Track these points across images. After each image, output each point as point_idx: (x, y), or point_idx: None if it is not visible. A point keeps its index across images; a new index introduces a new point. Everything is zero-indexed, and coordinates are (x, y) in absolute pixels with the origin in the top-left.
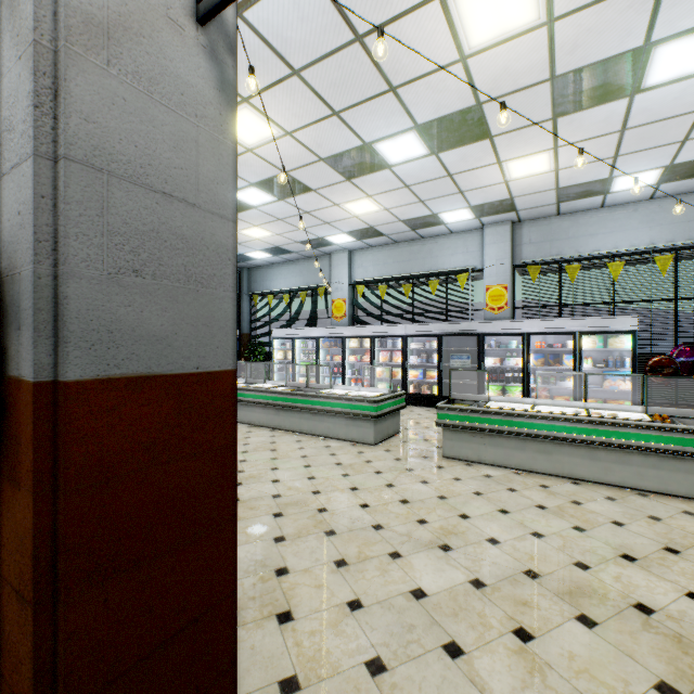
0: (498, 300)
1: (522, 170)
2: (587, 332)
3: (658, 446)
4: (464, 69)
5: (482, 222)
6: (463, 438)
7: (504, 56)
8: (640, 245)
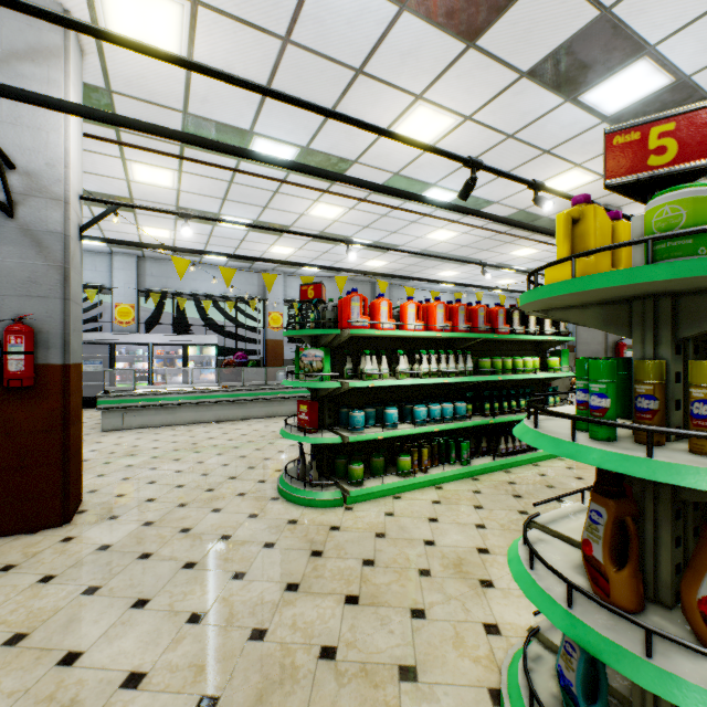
0: (126, 316)
1: (152, 233)
2: (192, 344)
3: (224, 399)
4: (128, 184)
5: (112, 250)
6: (119, 415)
7: (153, 190)
8: (220, 292)
